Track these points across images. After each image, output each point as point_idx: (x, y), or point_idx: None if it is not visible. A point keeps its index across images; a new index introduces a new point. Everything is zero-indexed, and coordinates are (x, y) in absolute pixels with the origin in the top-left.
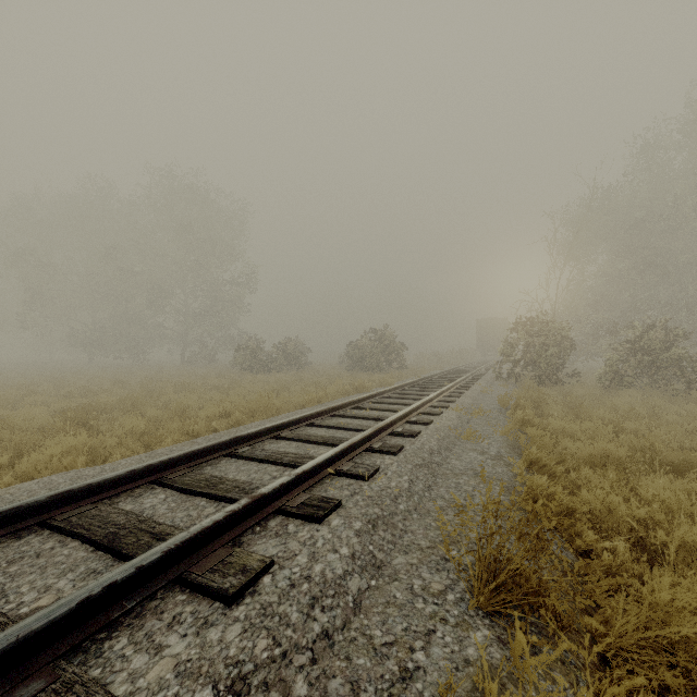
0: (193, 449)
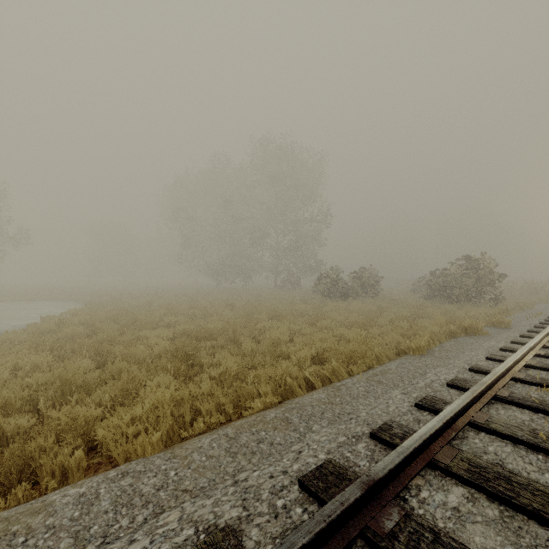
0: (292, 543)
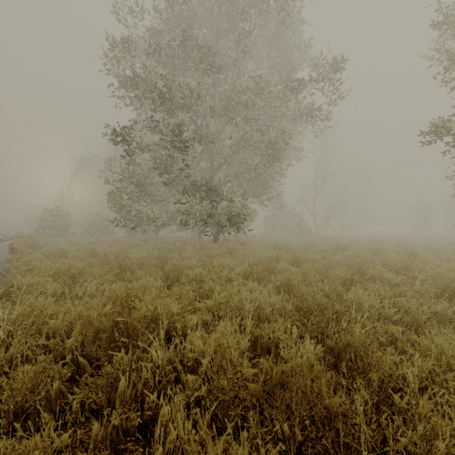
0: None
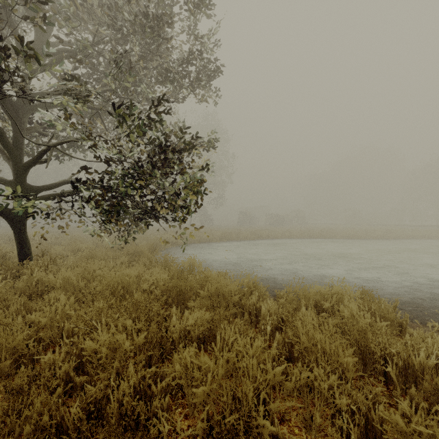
0: None
